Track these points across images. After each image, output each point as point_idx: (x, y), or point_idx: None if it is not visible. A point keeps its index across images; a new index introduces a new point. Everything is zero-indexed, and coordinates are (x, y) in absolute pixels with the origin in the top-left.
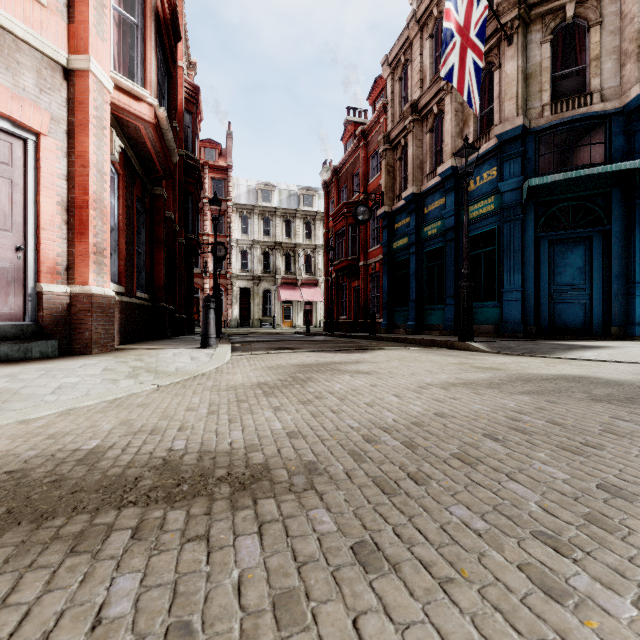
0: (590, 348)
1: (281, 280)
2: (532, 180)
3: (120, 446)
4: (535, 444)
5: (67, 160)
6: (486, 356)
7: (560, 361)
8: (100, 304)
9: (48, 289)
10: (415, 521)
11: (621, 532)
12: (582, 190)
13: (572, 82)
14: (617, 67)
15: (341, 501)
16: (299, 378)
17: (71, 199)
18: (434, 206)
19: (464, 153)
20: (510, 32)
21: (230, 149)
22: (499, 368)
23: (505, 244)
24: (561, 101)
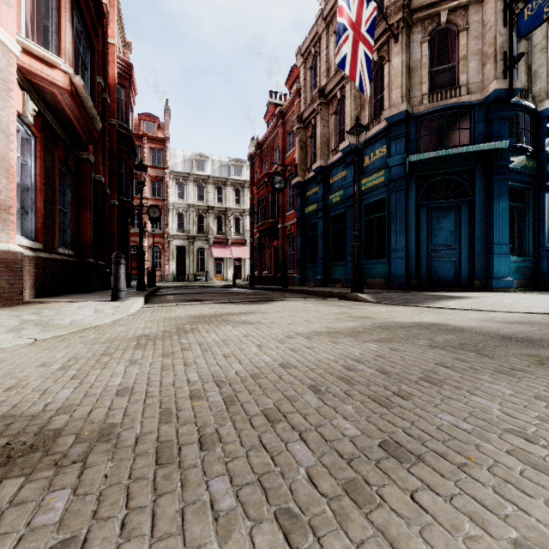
0: (454, 298)
1: (213, 239)
2: (411, 156)
3: None
4: (351, 395)
5: None
6: (368, 306)
7: (427, 310)
8: (3, 259)
9: None
10: (160, 502)
11: (371, 505)
12: (453, 167)
13: (445, 77)
14: (480, 66)
15: (100, 477)
16: (183, 329)
17: None
18: (338, 177)
19: (355, 131)
20: (396, 32)
21: (168, 123)
22: (370, 317)
23: (392, 210)
24: (437, 92)
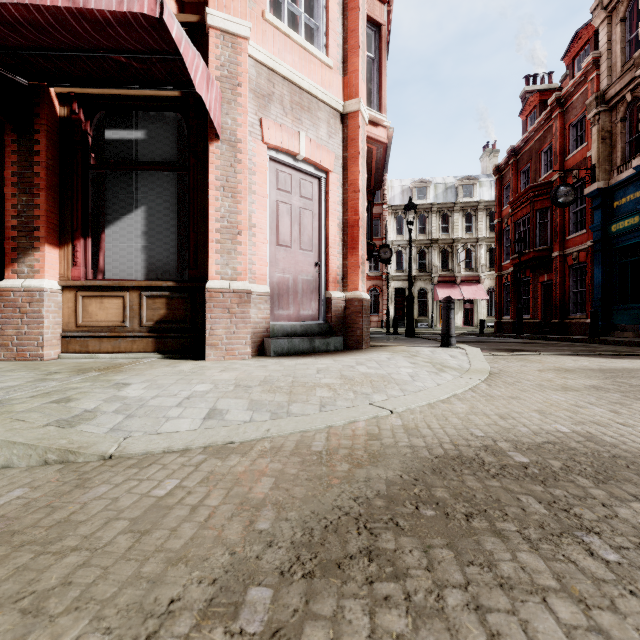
0: None
1: (437, 278)
2: None
3: (598, 434)
4: None
5: (342, 189)
6: None
7: None
8: (365, 307)
9: (334, 295)
10: None
11: None
12: None
13: None
14: None
15: None
16: (633, 384)
17: (345, 220)
18: None
19: None
20: None
21: None
22: None
23: None
24: None
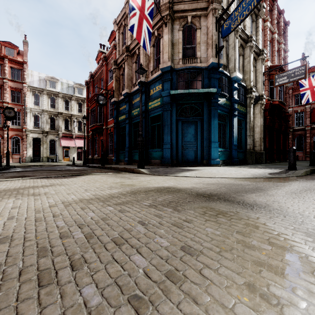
0: (190, 170)
1: (62, 134)
2: (171, 91)
3: None
4: (22, 274)
5: None
6: (142, 176)
7: (173, 178)
8: None
9: None
10: None
11: None
12: (193, 100)
13: (190, 51)
14: (206, 49)
15: None
16: None
17: None
18: (136, 100)
19: (140, 72)
20: (166, 21)
21: (26, 51)
22: (134, 184)
23: (164, 121)
24: (186, 59)
